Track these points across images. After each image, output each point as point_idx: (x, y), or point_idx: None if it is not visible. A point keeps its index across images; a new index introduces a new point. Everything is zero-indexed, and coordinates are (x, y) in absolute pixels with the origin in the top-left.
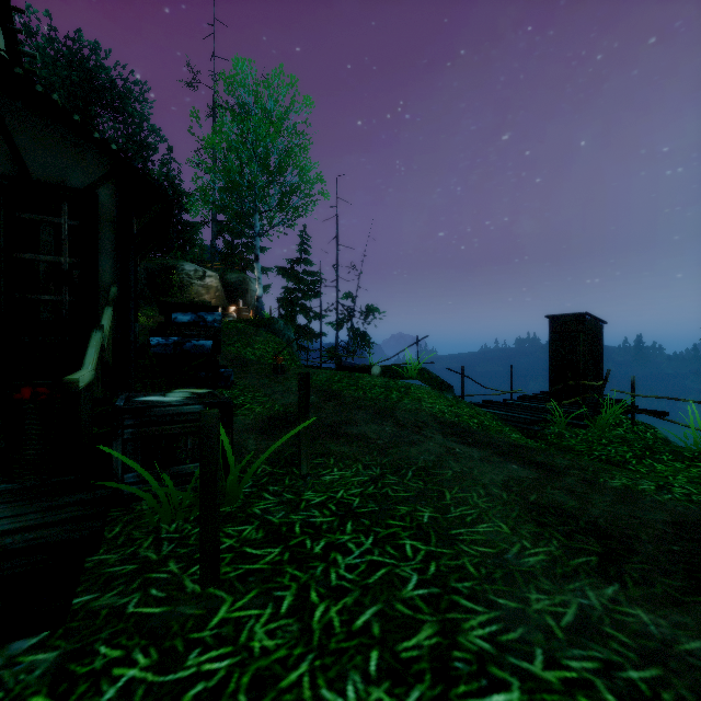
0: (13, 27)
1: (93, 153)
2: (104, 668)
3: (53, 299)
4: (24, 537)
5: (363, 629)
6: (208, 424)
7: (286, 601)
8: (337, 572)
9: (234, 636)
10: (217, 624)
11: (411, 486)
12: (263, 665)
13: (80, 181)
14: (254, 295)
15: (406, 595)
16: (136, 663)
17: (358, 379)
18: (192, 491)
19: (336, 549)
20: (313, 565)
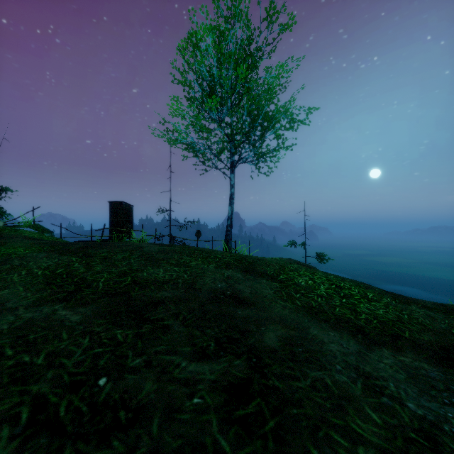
0: None
1: None
2: None
3: None
4: None
5: None
6: None
7: None
8: None
9: None
10: None
11: None
12: None
13: None
14: None
15: None
16: None
17: None
18: None
19: None
20: None
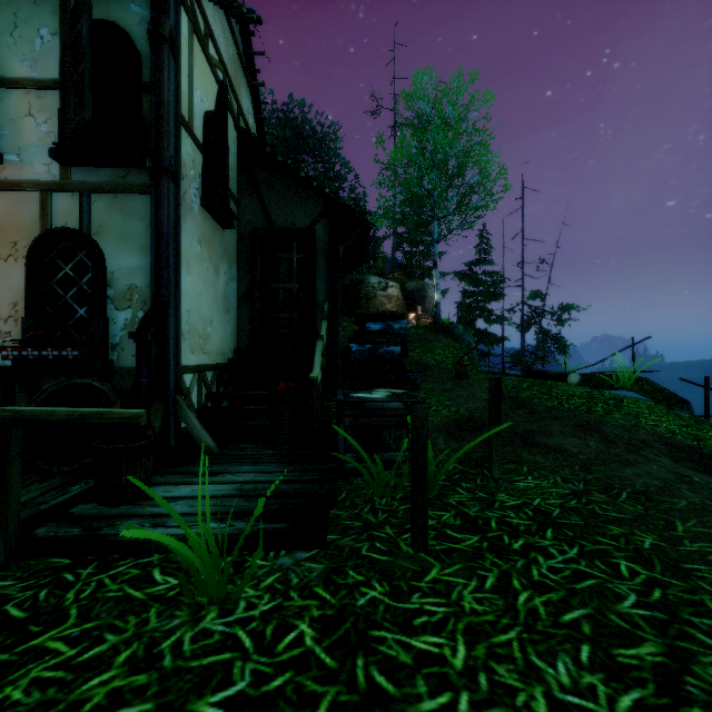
0: (261, 117)
1: (312, 199)
2: (354, 585)
3: (287, 316)
4: (291, 486)
5: (571, 624)
6: (419, 416)
7: (489, 580)
8: (539, 570)
9: (446, 593)
10: (430, 581)
11: (625, 508)
12: (474, 621)
13: (304, 222)
14: (432, 301)
15: (622, 610)
16: (375, 588)
17: (551, 387)
18: (394, 476)
19: (536, 550)
20: (513, 558)
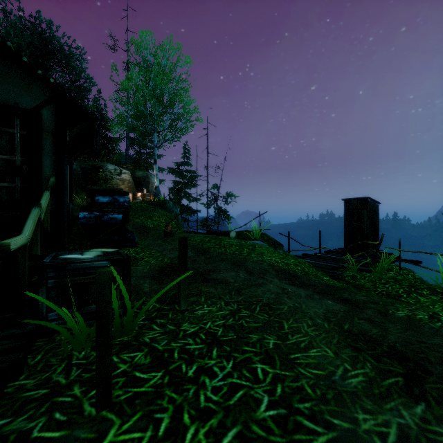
0: None
1: (38, 85)
2: None
3: (8, 185)
4: None
5: None
6: (102, 280)
7: (163, 424)
8: (205, 394)
9: None
10: None
11: (259, 318)
12: None
13: (28, 104)
14: (154, 185)
15: (260, 416)
16: None
17: (221, 240)
18: None
19: (205, 372)
20: (187, 388)
